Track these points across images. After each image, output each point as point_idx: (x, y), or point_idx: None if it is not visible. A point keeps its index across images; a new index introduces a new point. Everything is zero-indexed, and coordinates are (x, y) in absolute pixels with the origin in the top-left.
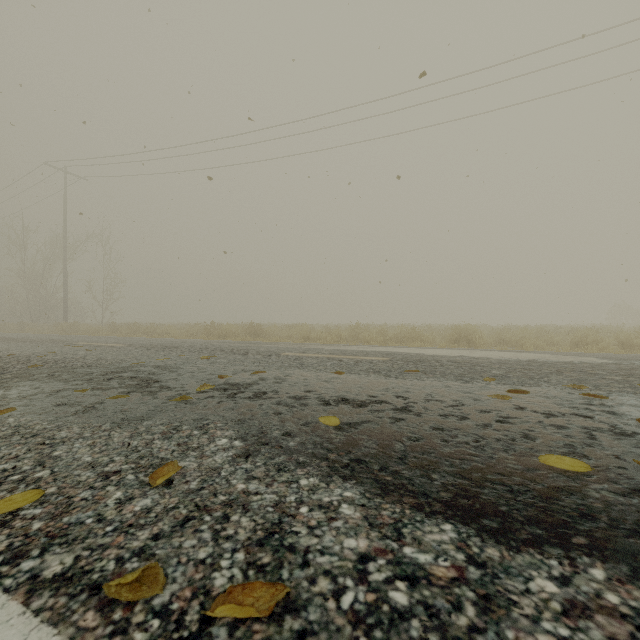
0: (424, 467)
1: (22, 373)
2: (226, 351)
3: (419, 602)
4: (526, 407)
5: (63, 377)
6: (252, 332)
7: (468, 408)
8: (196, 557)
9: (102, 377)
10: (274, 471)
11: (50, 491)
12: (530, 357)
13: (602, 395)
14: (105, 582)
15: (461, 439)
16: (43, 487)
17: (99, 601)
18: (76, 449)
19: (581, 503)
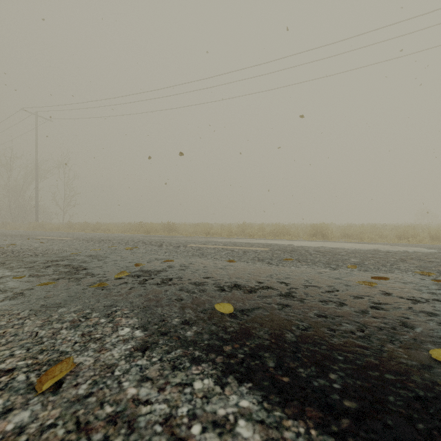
0: (319, 364)
1: None
2: (146, 243)
3: None
4: (392, 293)
5: (11, 265)
6: (169, 229)
7: (342, 294)
8: None
9: (42, 265)
10: (169, 369)
11: None
12: (374, 247)
13: None
14: None
15: (346, 328)
16: None
17: None
18: None
19: None
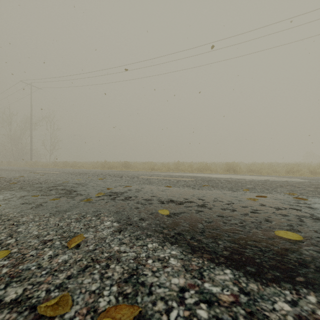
0: (214, 237)
1: (6, 187)
2: (111, 175)
3: (214, 316)
4: (266, 204)
5: (27, 189)
6: (125, 166)
7: (236, 205)
8: (90, 289)
9: (47, 189)
10: (134, 239)
11: (14, 251)
12: (266, 178)
13: (305, 198)
14: (39, 304)
15: (233, 222)
16: (10, 248)
17: (34, 316)
18: (30, 227)
19: (299, 257)
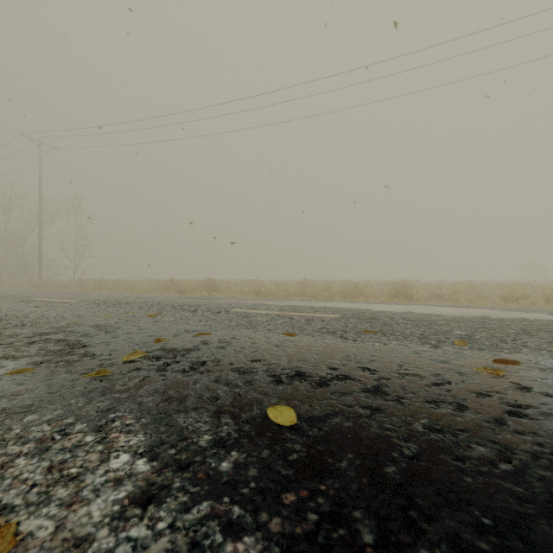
0: (452, 536)
1: None
2: (176, 307)
3: None
4: (531, 386)
5: None
6: (208, 287)
7: (458, 388)
8: None
9: (26, 340)
10: (184, 551)
11: None
12: (479, 313)
13: None
14: None
15: (480, 454)
16: None
17: None
18: None
19: None
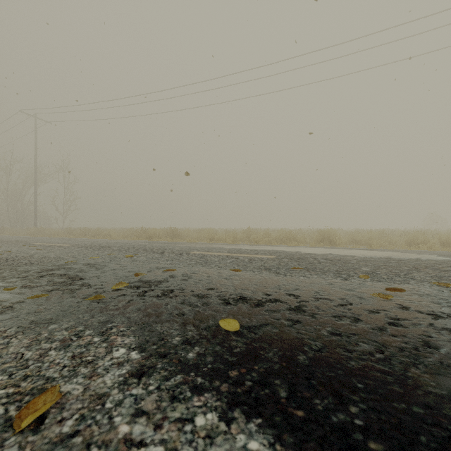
0: (336, 393)
1: None
2: (147, 250)
3: None
4: (409, 306)
5: (3, 274)
6: (171, 234)
7: (357, 308)
8: None
9: (36, 274)
10: (167, 400)
11: None
12: (385, 255)
13: None
14: None
15: (363, 348)
16: None
17: None
18: None
19: None
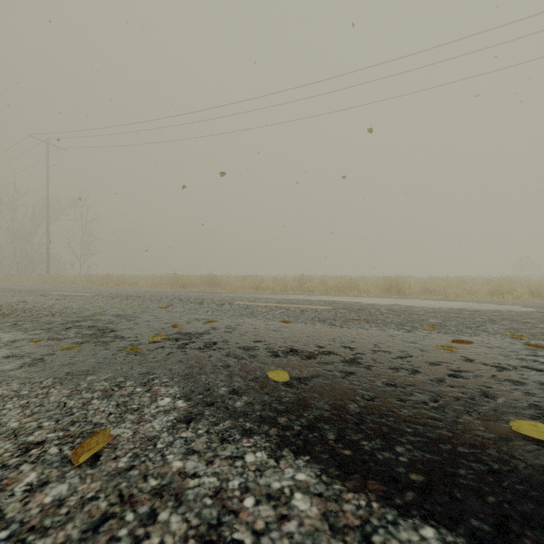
0: (385, 436)
1: None
2: (184, 300)
3: None
4: (474, 359)
5: (24, 326)
6: (210, 282)
7: (417, 360)
8: None
9: (61, 326)
10: (217, 442)
11: None
12: (459, 305)
13: None
14: None
15: (418, 398)
16: None
17: None
18: (6, 411)
19: None
